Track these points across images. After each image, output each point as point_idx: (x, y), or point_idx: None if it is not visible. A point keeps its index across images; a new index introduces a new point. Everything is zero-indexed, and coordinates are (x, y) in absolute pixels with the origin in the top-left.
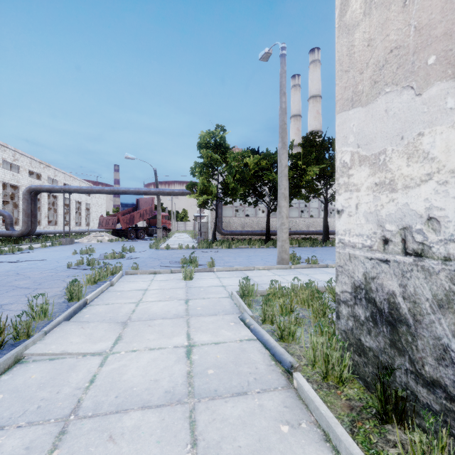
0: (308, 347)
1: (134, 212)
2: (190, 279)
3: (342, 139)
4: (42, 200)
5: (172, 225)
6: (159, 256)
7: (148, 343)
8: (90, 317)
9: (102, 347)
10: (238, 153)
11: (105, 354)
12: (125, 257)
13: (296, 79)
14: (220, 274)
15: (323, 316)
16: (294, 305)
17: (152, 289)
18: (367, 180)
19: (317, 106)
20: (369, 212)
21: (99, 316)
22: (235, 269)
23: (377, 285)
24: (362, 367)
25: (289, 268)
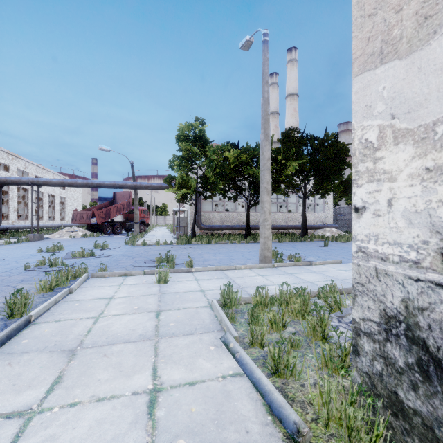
0: (311, 385)
1: (110, 206)
2: (165, 282)
3: (363, 110)
4: (10, 193)
5: (151, 219)
6: (134, 253)
7: (97, 388)
8: (29, 343)
9: (27, 399)
10: (218, 147)
11: (29, 414)
12: (96, 255)
13: (274, 77)
14: (198, 275)
15: (322, 334)
16: (286, 319)
17: (118, 297)
18: (409, 164)
19: (294, 104)
20: (414, 211)
21: (42, 341)
22: (215, 269)
23: (431, 321)
24: (401, 435)
25: (272, 266)
